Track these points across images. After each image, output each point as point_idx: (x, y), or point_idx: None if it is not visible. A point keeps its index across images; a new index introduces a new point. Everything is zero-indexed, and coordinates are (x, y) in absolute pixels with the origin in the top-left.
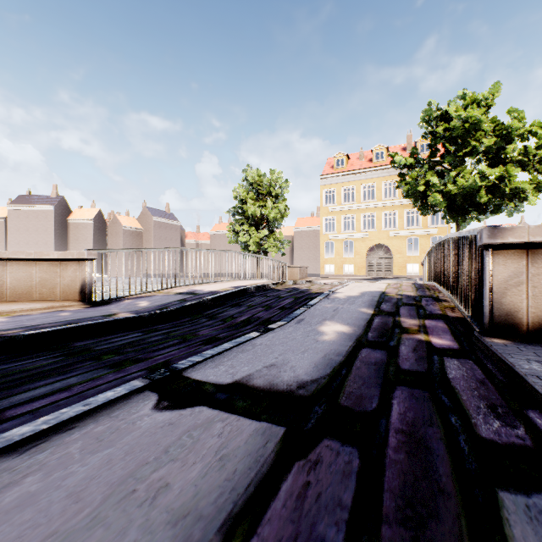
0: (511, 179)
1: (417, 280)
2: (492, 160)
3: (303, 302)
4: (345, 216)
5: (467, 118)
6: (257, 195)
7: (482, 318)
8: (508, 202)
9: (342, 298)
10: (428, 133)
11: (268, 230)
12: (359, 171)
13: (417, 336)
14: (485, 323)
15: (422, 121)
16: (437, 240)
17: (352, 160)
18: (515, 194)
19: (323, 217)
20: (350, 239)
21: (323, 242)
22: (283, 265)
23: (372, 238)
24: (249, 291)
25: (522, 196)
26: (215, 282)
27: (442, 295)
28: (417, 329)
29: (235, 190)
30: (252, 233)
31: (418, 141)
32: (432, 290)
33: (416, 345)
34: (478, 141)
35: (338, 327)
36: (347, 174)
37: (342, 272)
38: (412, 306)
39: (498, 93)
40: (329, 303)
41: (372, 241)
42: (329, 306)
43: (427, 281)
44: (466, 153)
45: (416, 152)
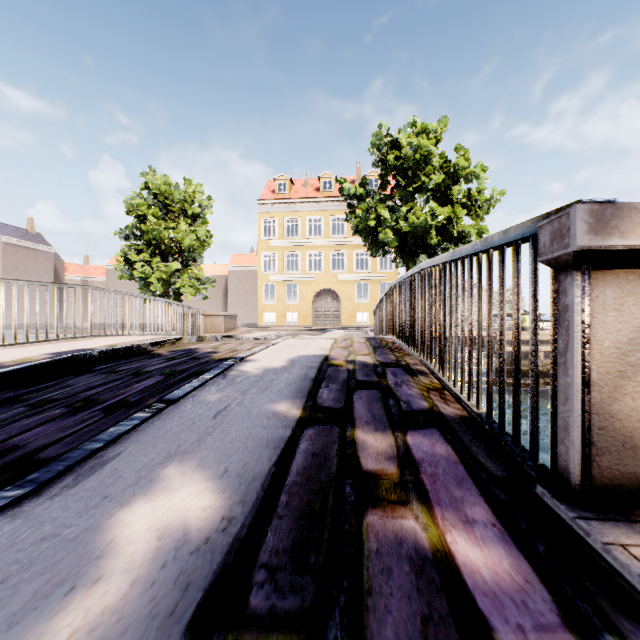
0: (458, 222)
1: (368, 332)
2: (440, 200)
3: (177, 385)
4: (289, 253)
5: (419, 147)
6: (165, 212)
7: (535, 439)
8: (454, 247)
9: (252, 374)
10: (379, 160)
11: (182, 263)
12: (305, 200)
13: (405, 524)
14: (573, 469)
15: (372, 146)
16: (399, 278)
17: (297, 186)
18: (461, 238)
19: (262, 252)
20: (294, 281)
21: (261, 284)
22: (196, 312)
23: (319, 281)
24: (86, 361)
25: (466, 241)
26: (41, 342)
27: (413, 362)
28: (399, 480)
29: (127, 201)
30: (156, 265)
31: (368, 174)
32: (395, 350)
33: (425, 639)
34: (428, 177)
35: (188, 495)
36: (291, 202)
37: (285, 321)
38: (375, 391)
39: (446, 128)
40: (220, 390)
41: (319, 285)
42: (212, 401)
43: (381, 334)
44: (416, 189)
45: (366, 183)
